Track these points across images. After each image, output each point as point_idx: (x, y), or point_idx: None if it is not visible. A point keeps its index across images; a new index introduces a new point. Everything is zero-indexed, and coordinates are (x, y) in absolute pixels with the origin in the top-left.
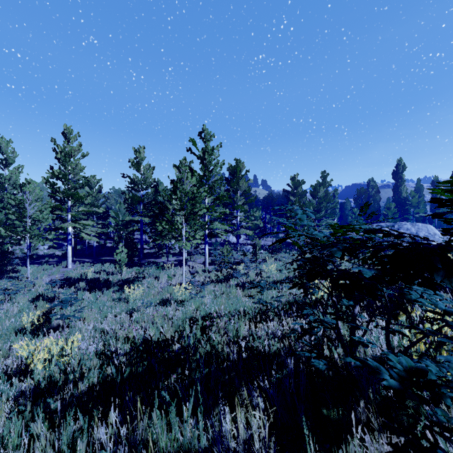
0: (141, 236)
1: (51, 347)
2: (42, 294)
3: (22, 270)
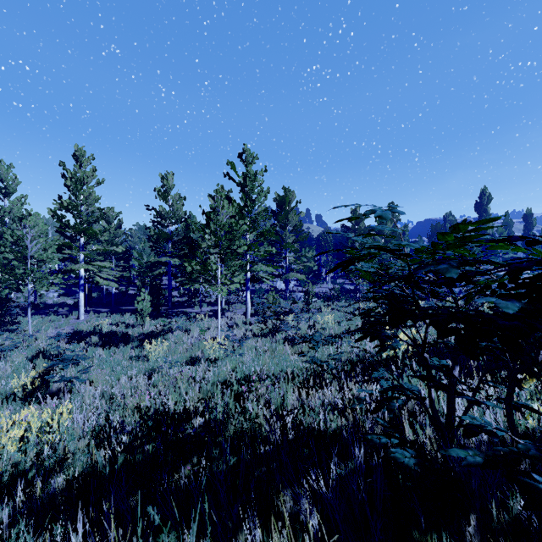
0: (170, 281)
1: (31, 420)
2: (44, 350)
3: (23, 322)
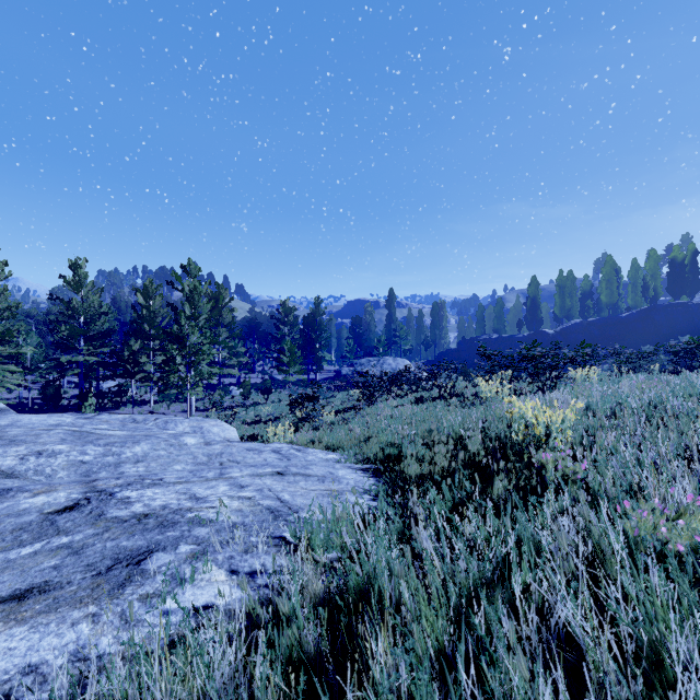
0: (82, 382)
1: None
2: None
3: None
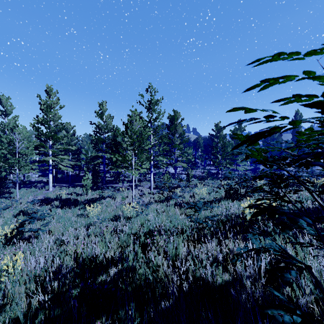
0: (104, 168)
1: None
2: (24, 210)
3: (15, 192)
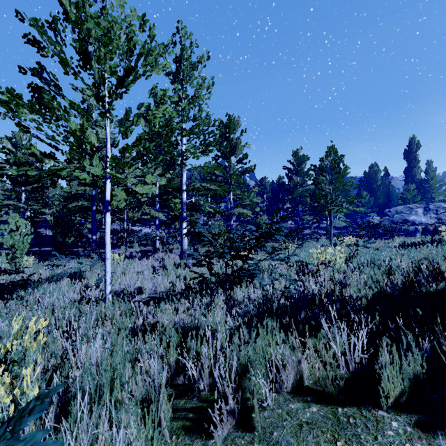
0: (93, 217)
1: None
2: None
3: None
